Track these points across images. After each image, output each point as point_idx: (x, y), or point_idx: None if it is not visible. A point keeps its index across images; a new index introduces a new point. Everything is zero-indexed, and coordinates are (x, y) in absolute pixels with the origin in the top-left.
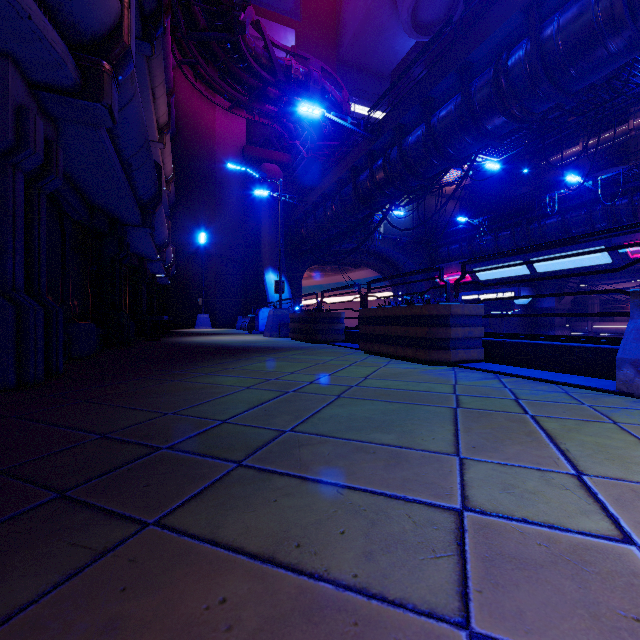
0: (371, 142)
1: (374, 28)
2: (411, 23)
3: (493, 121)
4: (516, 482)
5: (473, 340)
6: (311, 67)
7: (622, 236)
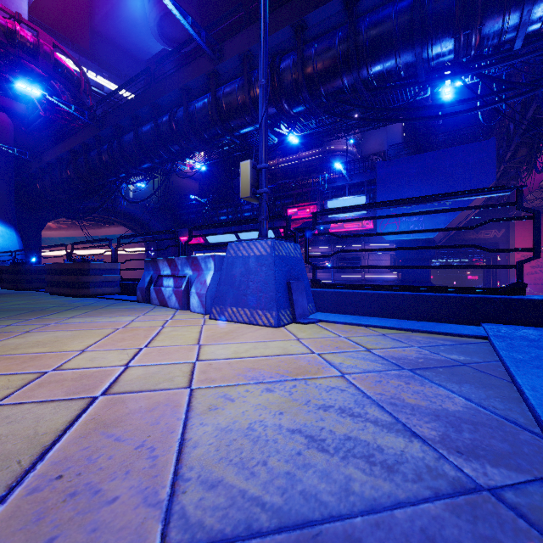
0: (97, 129)
1: (127, 18)
2: (158, 32)
3: (173, 146)
4: (2, 322)
5: (109, 283)
6: (41, 40)
7: (278, 223)
